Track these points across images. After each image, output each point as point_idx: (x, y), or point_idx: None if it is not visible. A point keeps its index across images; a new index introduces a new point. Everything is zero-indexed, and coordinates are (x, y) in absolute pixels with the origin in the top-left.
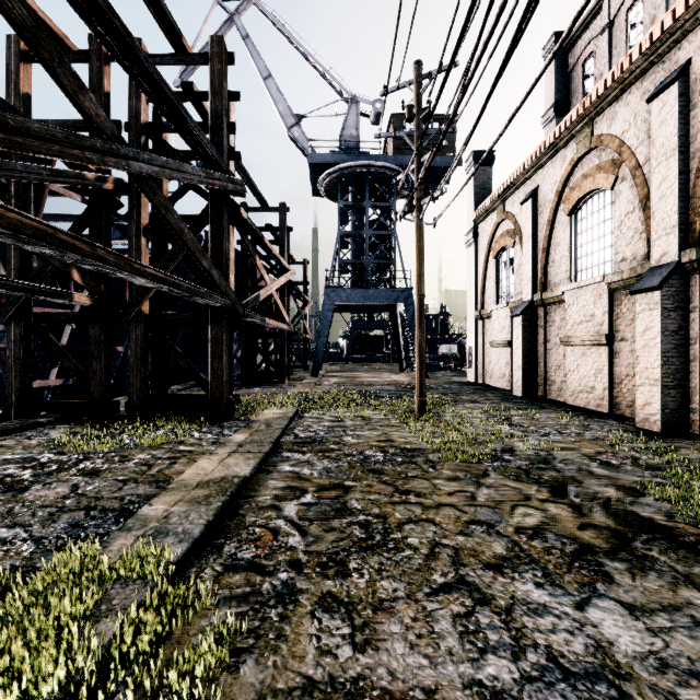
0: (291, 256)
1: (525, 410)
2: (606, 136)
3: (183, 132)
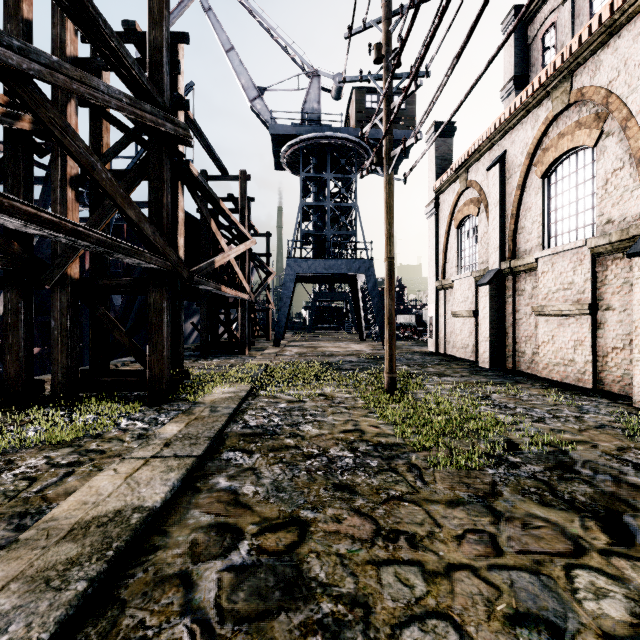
0: (253, 226)
1: (501, 385)
2: (589, 88)
3: (97, 43)
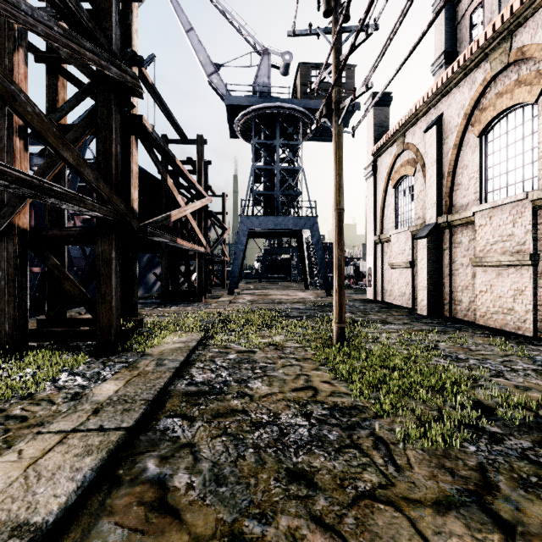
0: (209, 187)
1: (444, 333)
2: (530, 46)
3: None
